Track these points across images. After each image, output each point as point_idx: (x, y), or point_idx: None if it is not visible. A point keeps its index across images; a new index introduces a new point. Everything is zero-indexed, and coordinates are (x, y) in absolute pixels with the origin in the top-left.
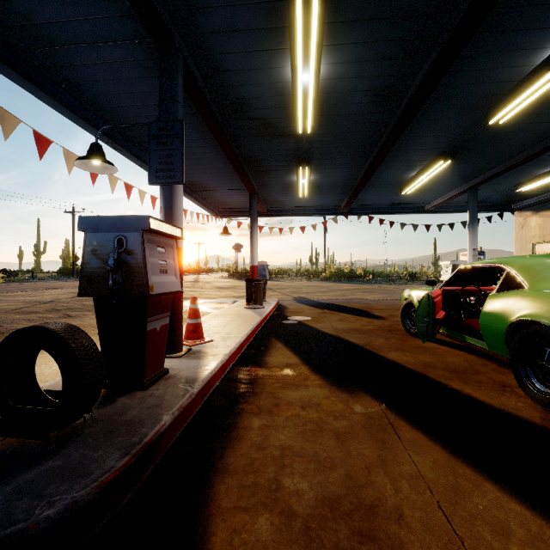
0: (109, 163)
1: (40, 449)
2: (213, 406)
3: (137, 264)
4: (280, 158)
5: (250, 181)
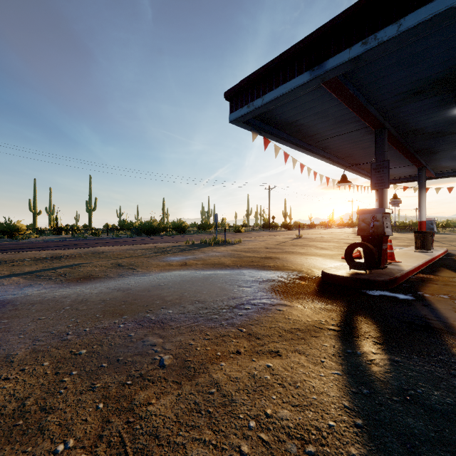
0: (350, 182)
1: (363, 273)
2: (411, 280)
3: (380, 225)
4: (449, 144)
5: (419, 161)
